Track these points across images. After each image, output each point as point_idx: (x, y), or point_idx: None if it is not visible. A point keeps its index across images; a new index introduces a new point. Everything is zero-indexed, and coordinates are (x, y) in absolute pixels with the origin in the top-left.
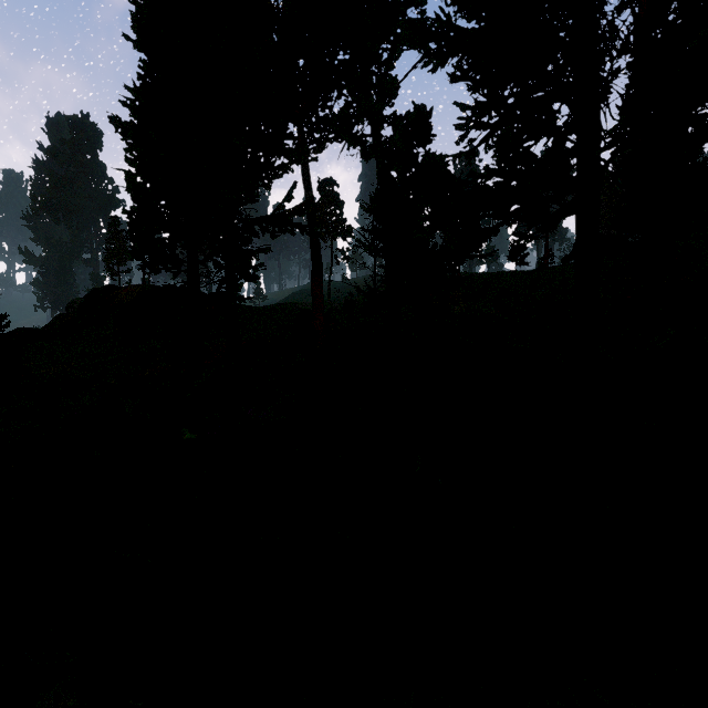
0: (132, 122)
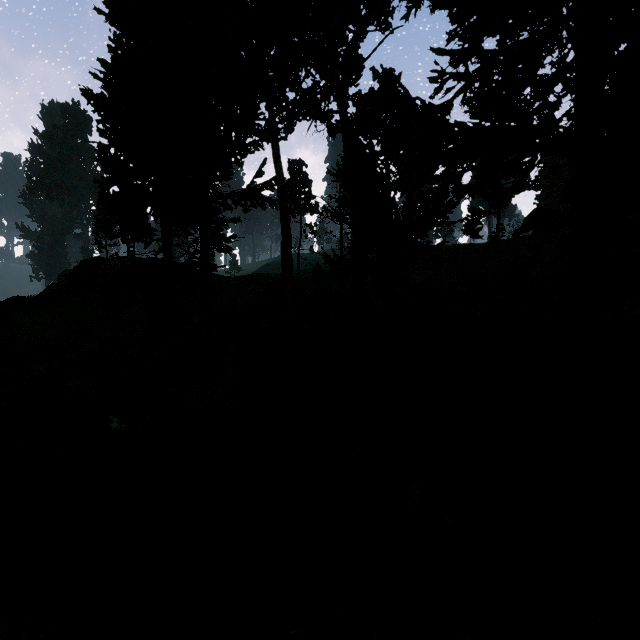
0: (102, 93)
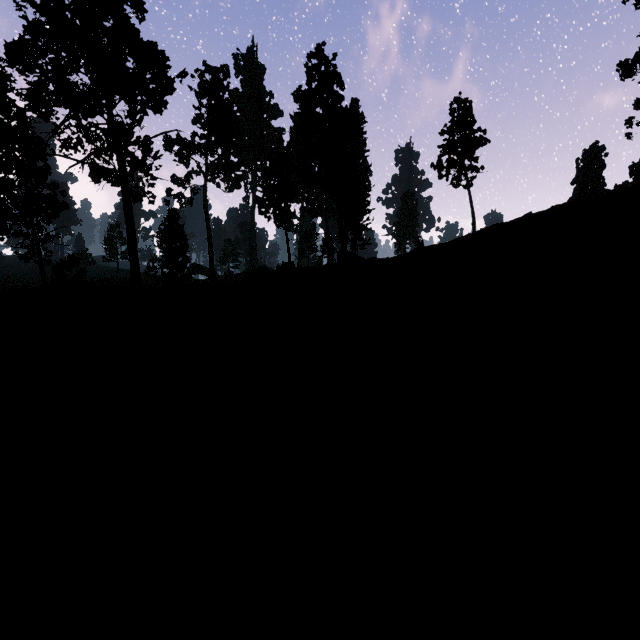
0: None
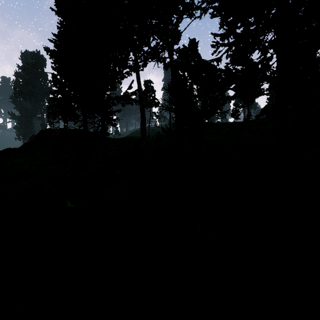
0: (54, 49)
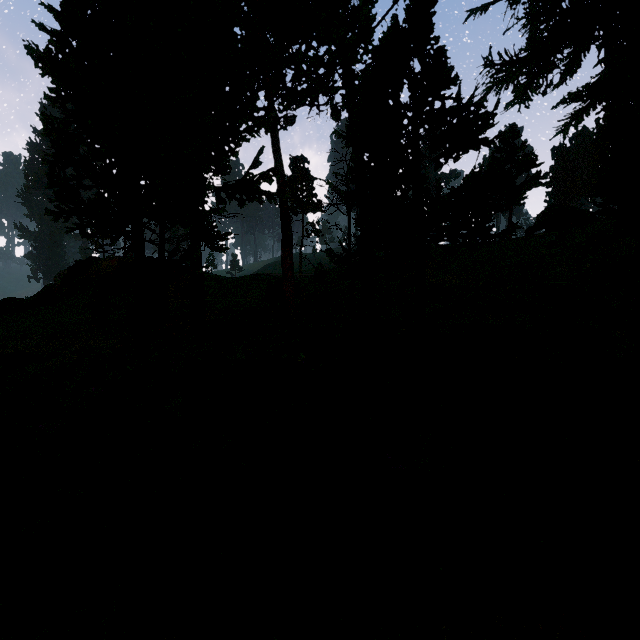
0: (48, 47)
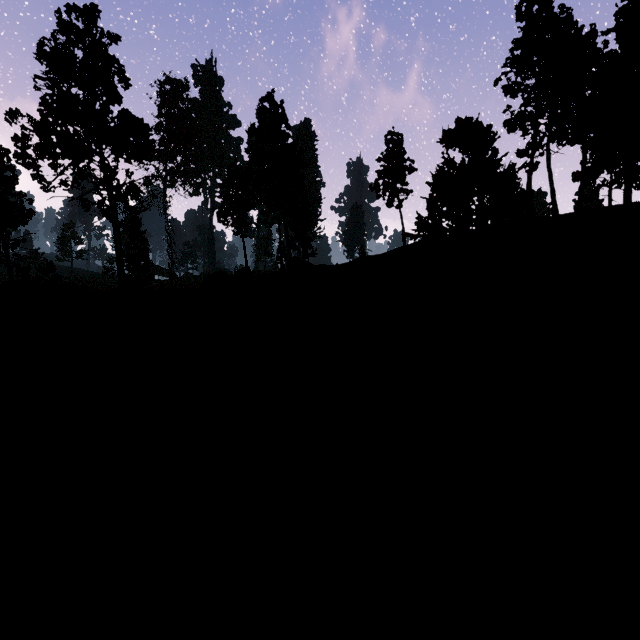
0: None
